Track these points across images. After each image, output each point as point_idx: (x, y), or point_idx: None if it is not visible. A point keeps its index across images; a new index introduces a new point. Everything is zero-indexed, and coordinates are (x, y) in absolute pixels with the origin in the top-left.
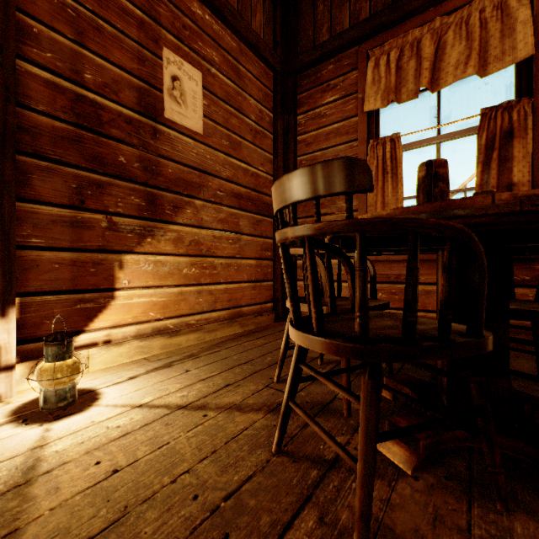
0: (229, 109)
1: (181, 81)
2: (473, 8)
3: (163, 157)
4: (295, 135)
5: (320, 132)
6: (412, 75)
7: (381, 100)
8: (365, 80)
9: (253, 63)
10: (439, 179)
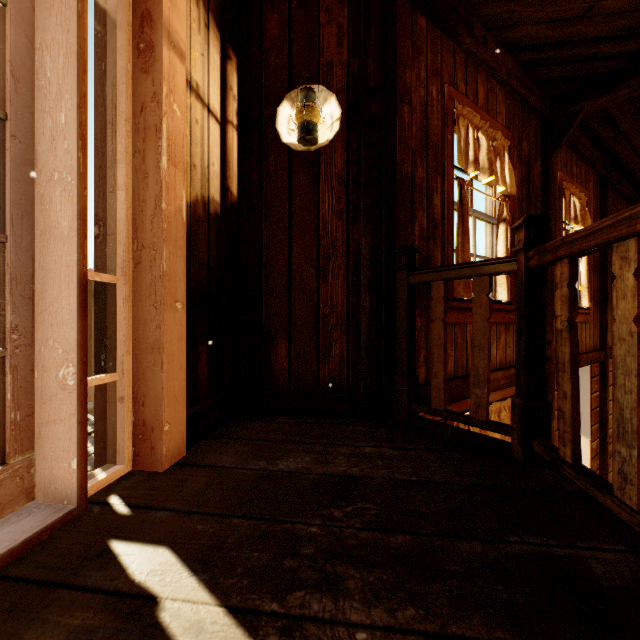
0: None
1: None
2: None
3: None
4: None
5: None
6: None
7: None
8: None
9: None
10: None
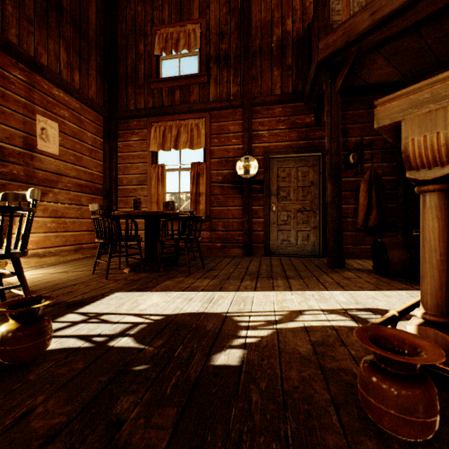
0: (75, 140)
1: (47, 129)
2: (189, 122)
3: (37, 168)
4: (116, 152)
5: (130, 154)
6: (169, 140)
7: (157, 147)
8: (150, 135)
9: (90, 113)
10: (138, 203)
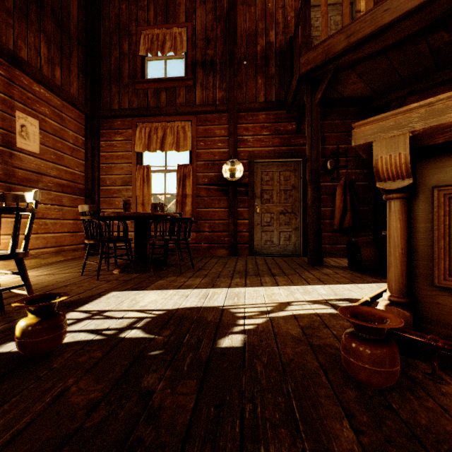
0: (56, 138)
1: (26, 127)
2: (176, 124)
3: (16, 167)
4: (99, 152)
5: (114, 154)
6: (155, 141)
7: (142, 148)
8: (135, 136)
9: (72, 111)
10: (128, 204)
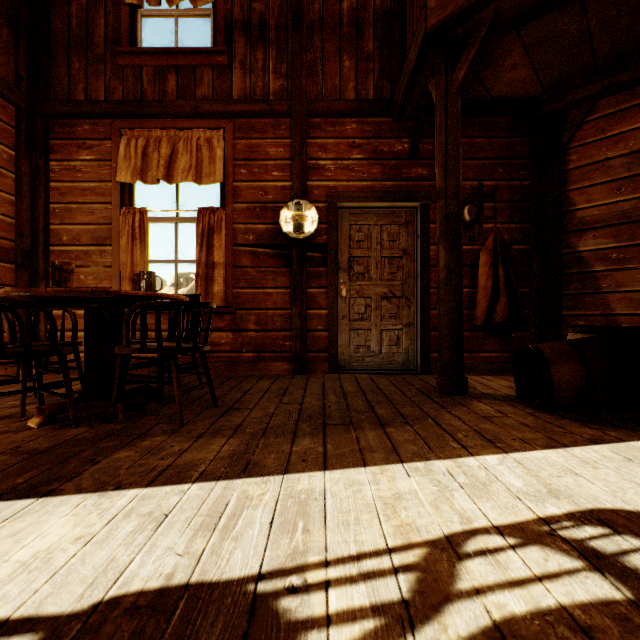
0: None
1: None
2: (195, 134)
3: None
4: (46, 180)
5: (76, 186)
6: (156, 164)
7: (131, 176)
8: (118, 153)
9: None
10: (64, 271)
